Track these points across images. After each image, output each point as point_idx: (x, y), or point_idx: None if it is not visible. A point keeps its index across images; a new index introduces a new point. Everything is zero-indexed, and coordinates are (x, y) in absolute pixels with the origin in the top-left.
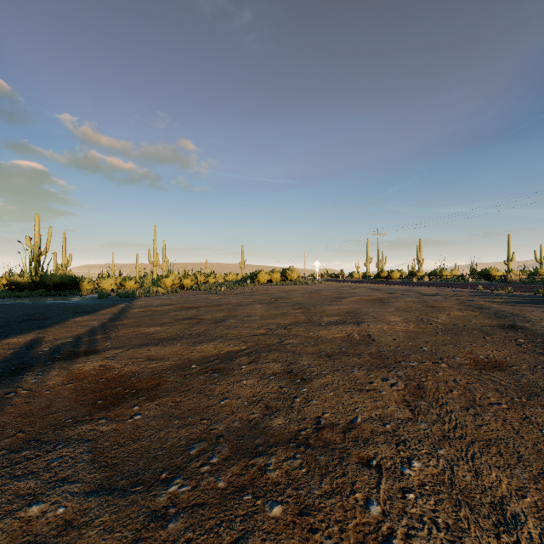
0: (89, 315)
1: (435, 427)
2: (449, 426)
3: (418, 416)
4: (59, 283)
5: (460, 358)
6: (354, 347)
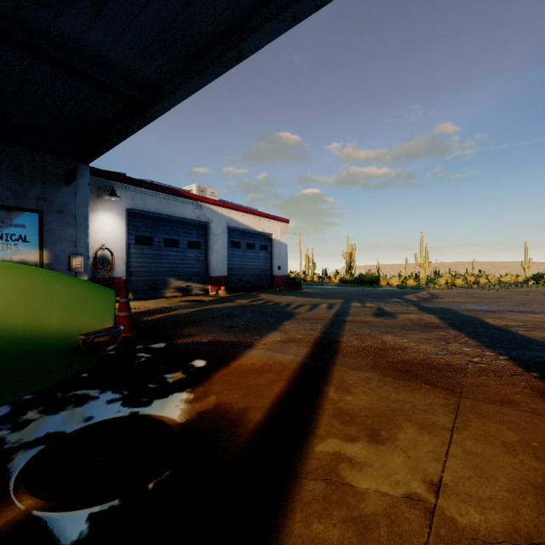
0: (418, 293)
1: None
2: None
3: None
4: (369, 280)
5: None
6: None
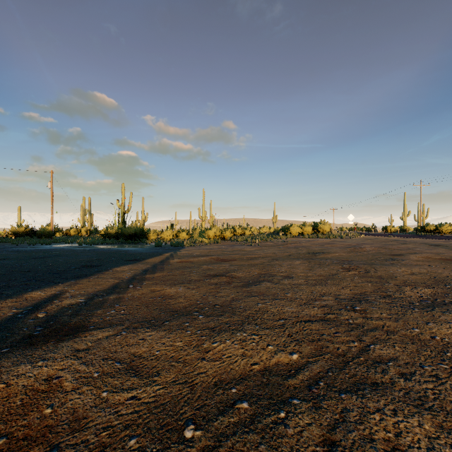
0: (131, 265)
1: None
2: None
3: None
4: (132, 234)
5: None
6: None
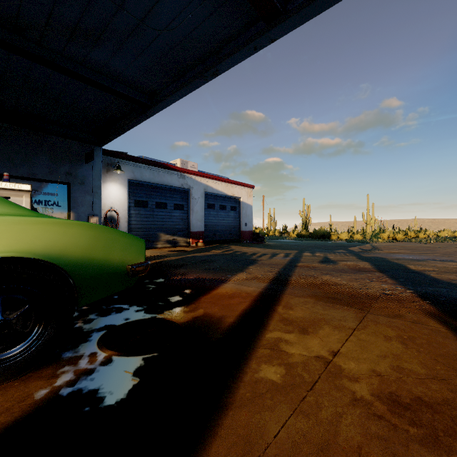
0: (362, 246)
1: None
2: None
3: None
4: (322, 235)
5: None
6: None
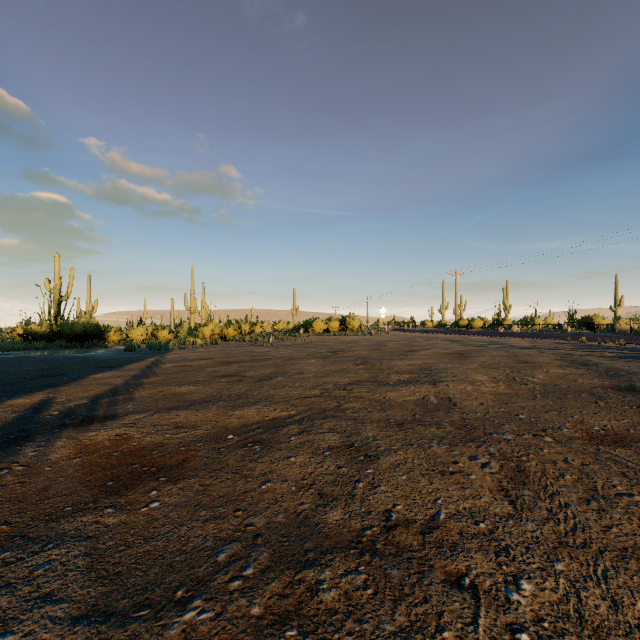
0: (112, 371)
1: (547, 527)
2: (565, 526)
3: (522, 512)
4: (81, 333)
5: (568, 429)
6: (431, 413)
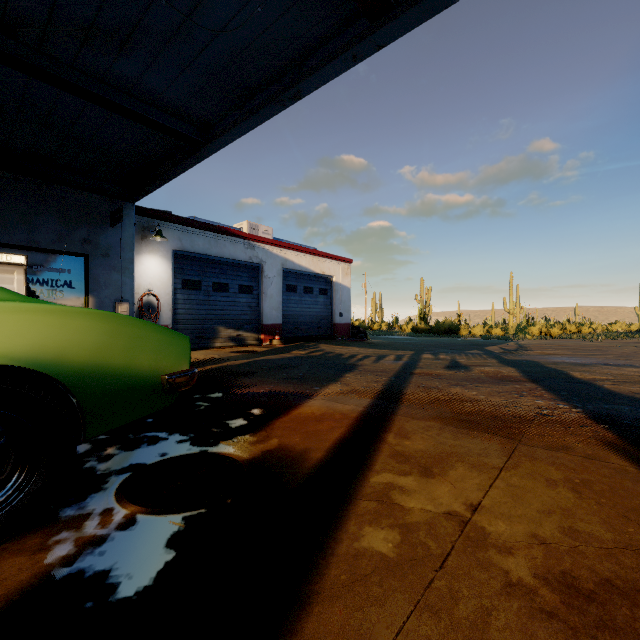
0: (504, 344)
1: None
2: None
3: None
4: (447, 329)
5: None
6: None
